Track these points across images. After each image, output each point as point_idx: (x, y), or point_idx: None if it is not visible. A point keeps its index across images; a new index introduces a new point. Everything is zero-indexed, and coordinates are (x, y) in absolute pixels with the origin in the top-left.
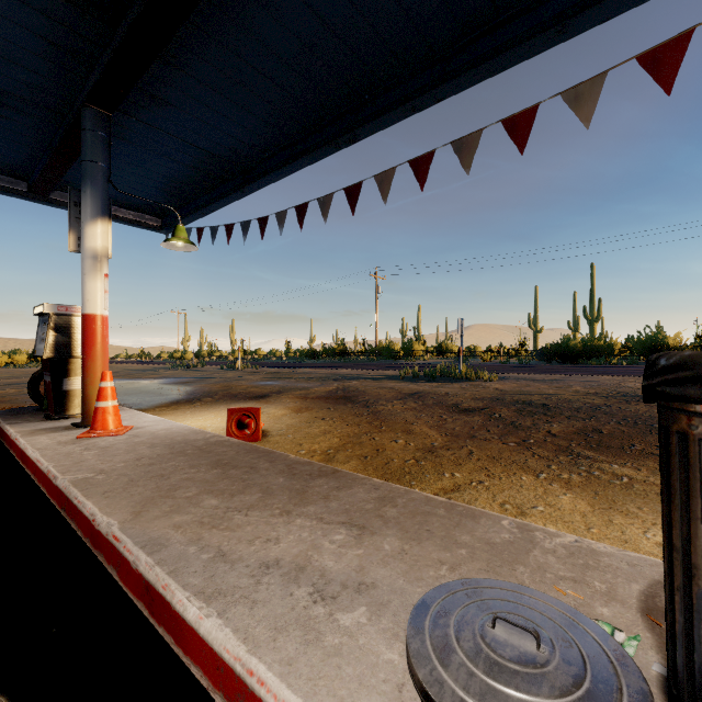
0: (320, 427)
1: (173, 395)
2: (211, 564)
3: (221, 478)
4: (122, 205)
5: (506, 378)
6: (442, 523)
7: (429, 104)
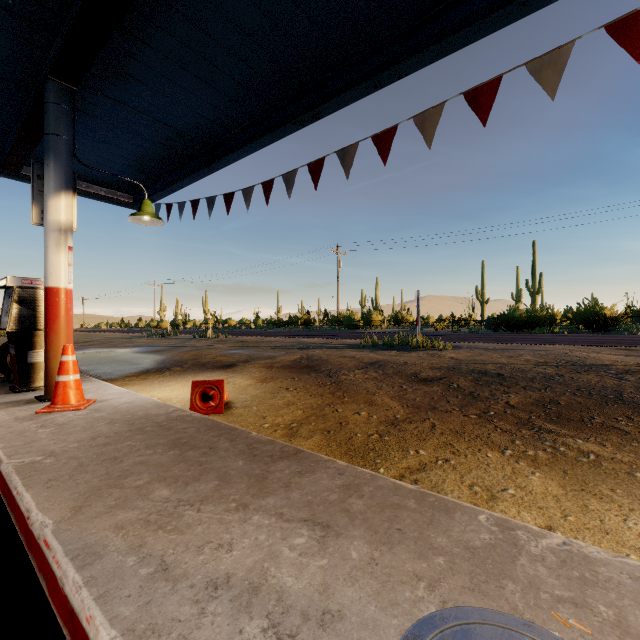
0: (284, 398)
1: (145, 364)
2: (149, 583)
3: (176, 462)
4: (94, 182)
5: (459, 347)
6: (414, 520)
7: (391, 81)
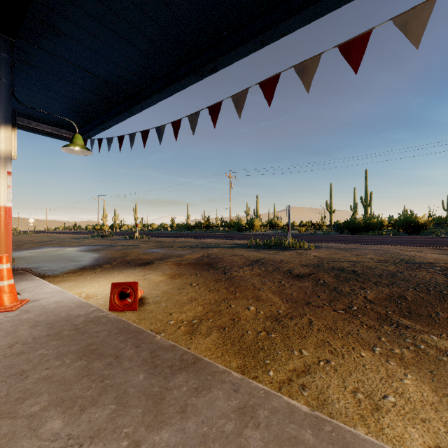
0: (188, 294)
1: (83, 261)
2: None
3: (80, 376)
4: (42, 121)
5: (319, 247)
6: None
7: (274, 39)
